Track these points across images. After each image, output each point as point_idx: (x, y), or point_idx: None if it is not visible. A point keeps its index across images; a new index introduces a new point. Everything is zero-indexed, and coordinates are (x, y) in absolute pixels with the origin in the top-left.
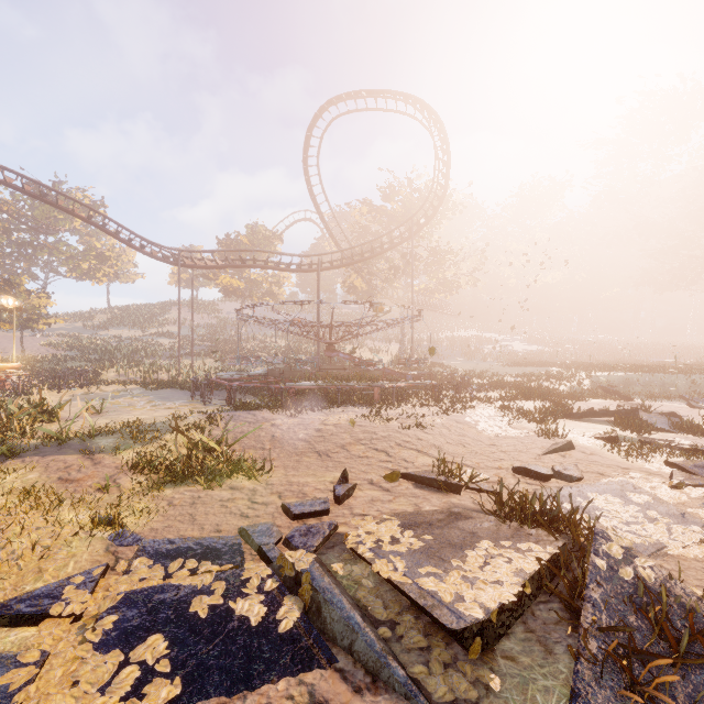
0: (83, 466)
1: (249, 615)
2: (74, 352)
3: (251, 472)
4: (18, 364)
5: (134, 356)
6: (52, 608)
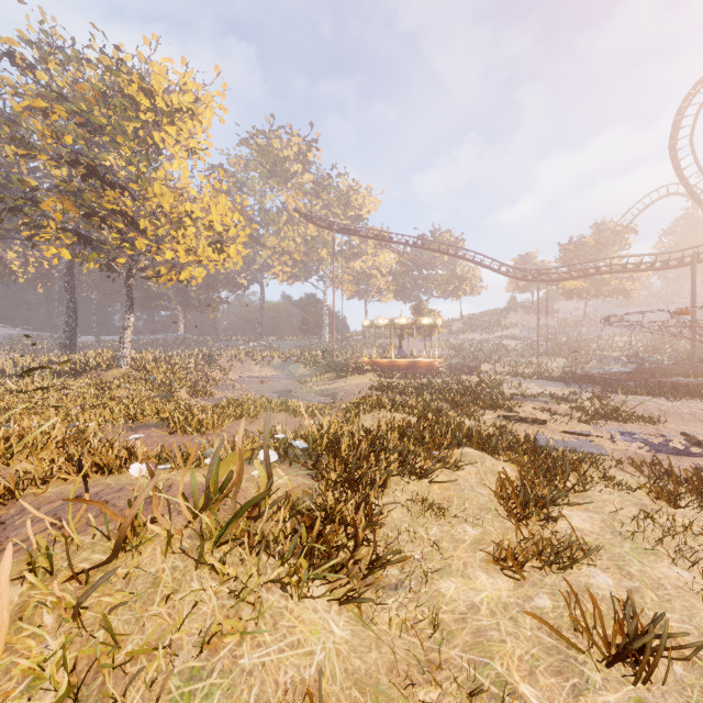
0: (549, 406)
1: (676, 446)
2: (451, 352)
3: (651, 420)
4: (441, 359)
5: (493, 355)
6: (591, 434)
